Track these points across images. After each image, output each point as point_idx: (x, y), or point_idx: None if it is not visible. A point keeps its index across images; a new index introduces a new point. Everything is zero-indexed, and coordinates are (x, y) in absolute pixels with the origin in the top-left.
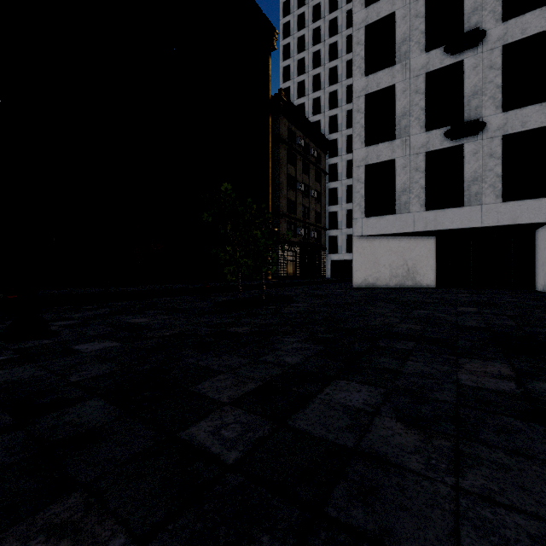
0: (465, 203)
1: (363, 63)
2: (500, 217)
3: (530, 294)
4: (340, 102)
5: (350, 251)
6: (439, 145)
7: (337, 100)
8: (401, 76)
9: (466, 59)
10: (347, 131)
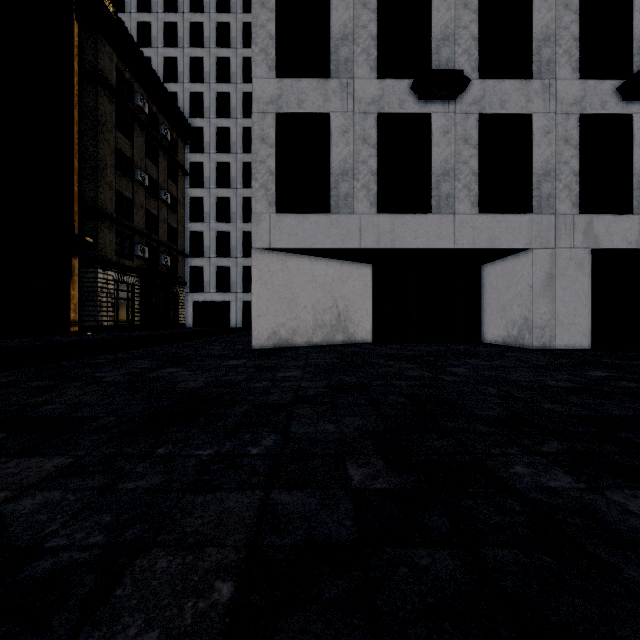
0: (433, 208)
1: None
2: (476, 235)
3: (529, 353)
4: (208, 77)
5: (221, 289)
6: (398, 106)
7: (203, 72)
8: None
9: None
10: (218, 121)
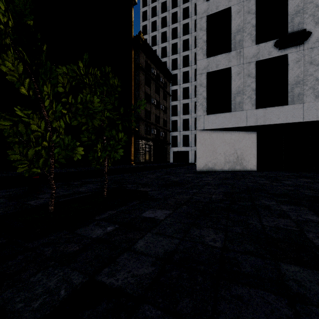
0: (289, 102)
1: None
2: (318, 113)
3: None
4: (179, 50)
5: (185, 145)
6: (268, 55)
7: (177, 49)
8: None
9: None
10: (183, 69)
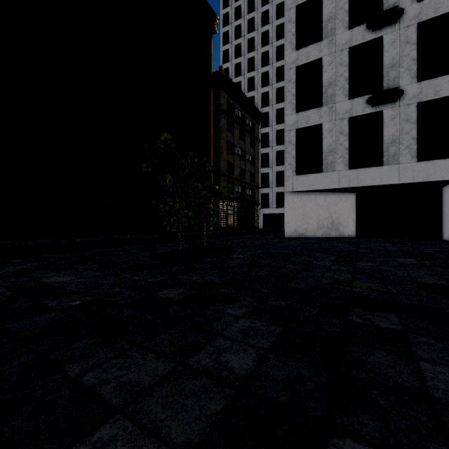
0: (384, 162)
1: (293, 39)
2: (415, 175)
3: (444, 243)
4: (271, 81)
5: (279, 206)
6: (361, 111)
7: (268, 79)
8: (327, 50)
9: (385, 35)
10: (277, 106)
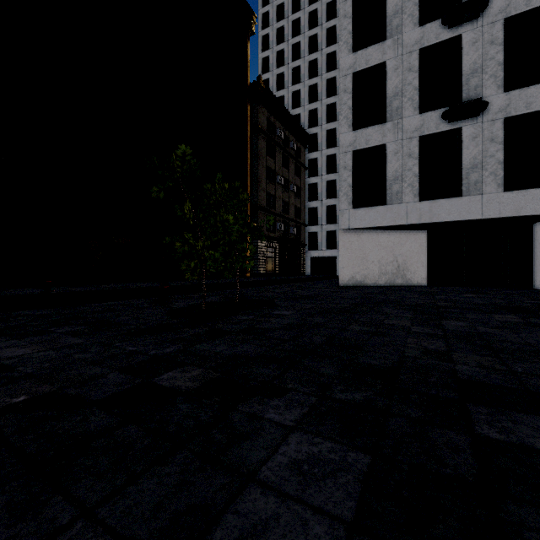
0: (463, 193)
1: (350, 38)
2: (502, 208)
3: (539, 294)
4: (320, 96)
5: (330, 247)
6: (435, 128)
7: (317, 93)
8: (392, 52)
9: (464, 33)
10: (327, 126)
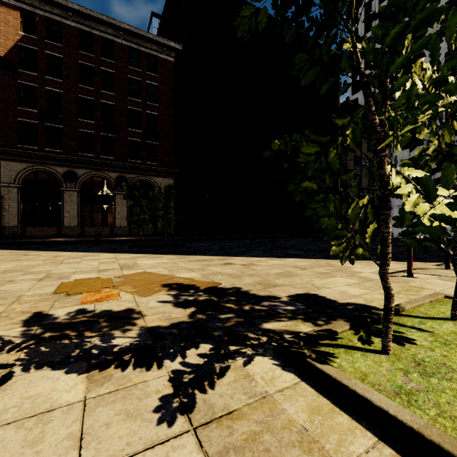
0: None
1: None
2: None
3: None
4: None
5: None
6: None
7: None
8: None
9: None
10: None
